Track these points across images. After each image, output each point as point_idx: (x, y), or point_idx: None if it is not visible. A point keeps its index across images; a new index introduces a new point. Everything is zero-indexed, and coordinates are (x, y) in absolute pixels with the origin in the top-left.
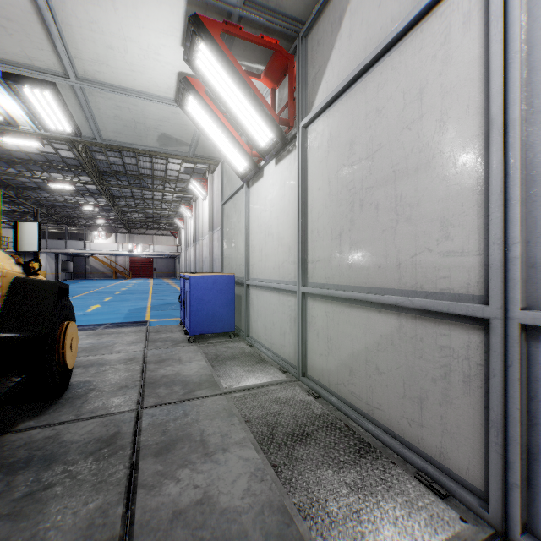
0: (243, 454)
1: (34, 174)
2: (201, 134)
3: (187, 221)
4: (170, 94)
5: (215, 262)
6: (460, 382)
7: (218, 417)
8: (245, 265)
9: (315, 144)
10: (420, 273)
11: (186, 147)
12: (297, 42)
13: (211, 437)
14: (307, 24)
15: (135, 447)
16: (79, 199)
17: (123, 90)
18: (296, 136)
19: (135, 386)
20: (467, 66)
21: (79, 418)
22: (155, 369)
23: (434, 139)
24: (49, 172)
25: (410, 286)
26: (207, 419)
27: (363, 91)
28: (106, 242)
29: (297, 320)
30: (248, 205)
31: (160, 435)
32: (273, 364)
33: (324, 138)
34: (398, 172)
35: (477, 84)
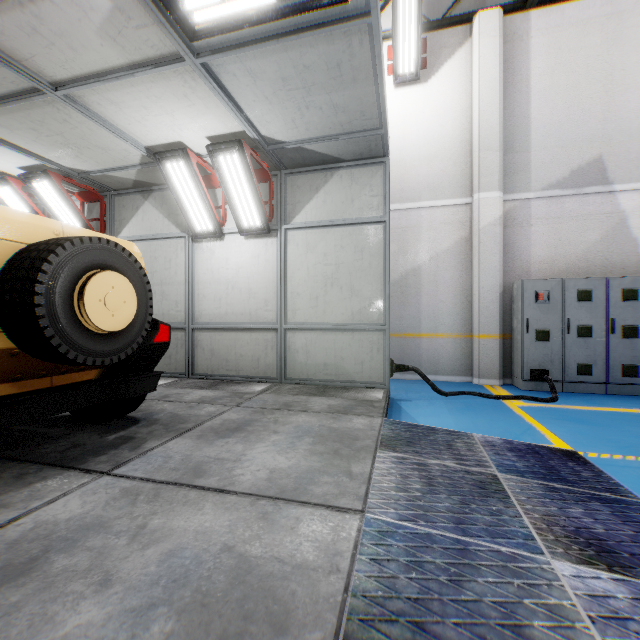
0: None
1: None
2: None
3: None
4: None
5: None
6: (180, 346)
7: None
8: None
9: None
10: (170, 317)
11: None
12: (108, 194)
13: None
14: (116, 193)
15: None
16: None
17: None
18: None
19: None
20: (182, 261)
21: None
22: None
23: (174, 277)
24: None
25: (167, 321)
26: None
27: (149, 246)
28: None
29: None
30: None
31: None
32: None
33: None
34: (163, 283)
35: (184, 267)
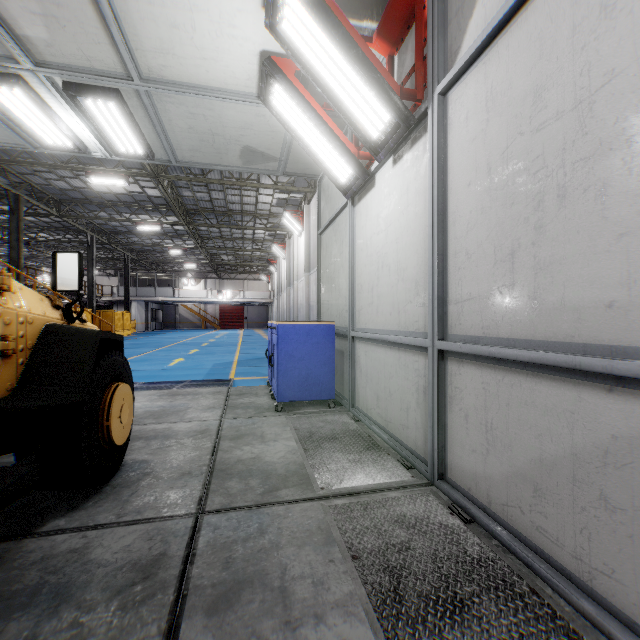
0: (350, 632)
1: (123, 217)
2: (292, 143)
3: (280, 262)
4: (251, 87)
5: (311, 309)
6: None
7: (309, 542)
8: (349, 311)
9: (462, 114)
10: None
11: (274, 163)
12: None
13: (297, 584)
14: None
15: (182, 587)
16: (167, 243)
17: (195, 88)
18: (427, 113)
19: (200, 474)
20: None
21: (120, 521)
22: (230, 449)
23: None
24: (137, 214)
25: None
26: (292, 545)
27: None
28: (196, 288)
29: (429, 392)
30: (354, 230)
31: (220, 569)
32: (390, 453)
33: (478, 100)
34: None
35: None
